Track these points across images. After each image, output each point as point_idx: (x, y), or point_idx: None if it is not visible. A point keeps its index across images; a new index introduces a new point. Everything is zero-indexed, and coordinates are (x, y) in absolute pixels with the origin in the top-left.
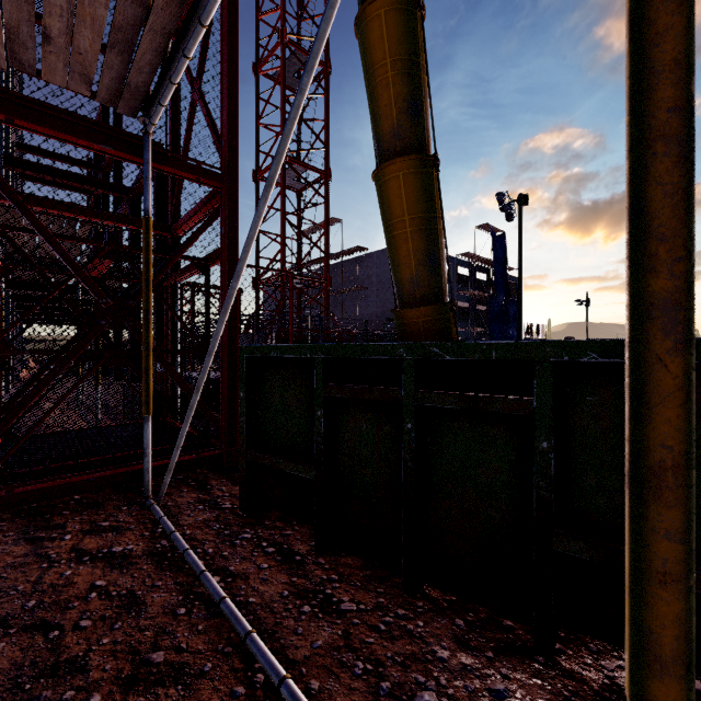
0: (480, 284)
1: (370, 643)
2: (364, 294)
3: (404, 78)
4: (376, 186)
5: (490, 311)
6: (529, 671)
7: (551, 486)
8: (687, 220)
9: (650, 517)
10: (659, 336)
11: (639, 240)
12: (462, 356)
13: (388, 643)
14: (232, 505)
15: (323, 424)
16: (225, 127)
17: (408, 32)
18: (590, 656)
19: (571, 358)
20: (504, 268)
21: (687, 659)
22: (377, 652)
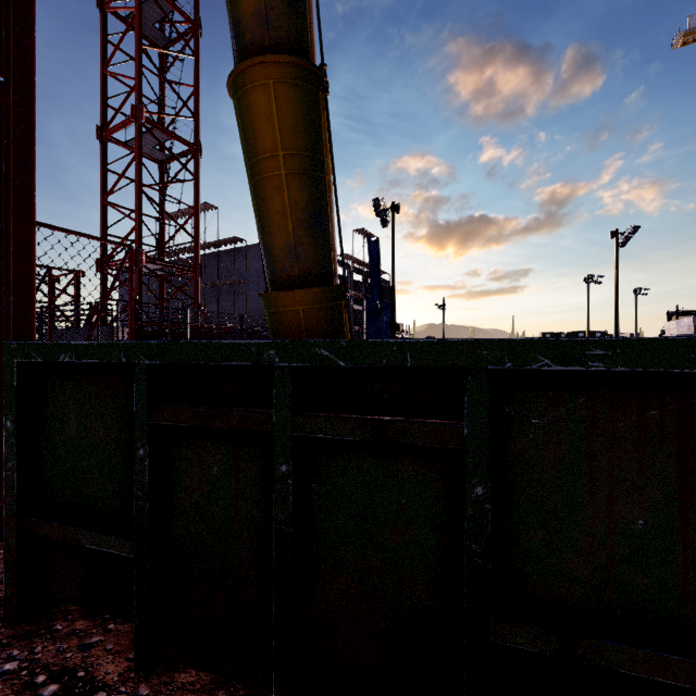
0: (357, 285)
1: None
2: (242, 288)
3: None
4: (234, 102)
5: (366, 311)
6: None
7: (488, 551)
8: None
9: None
10: None
11: None
12: (363, 362)
13: None
14: (0, 601)
15: (148, 469)
16: (8, 12)
17: None
18: None
19: (516, 365)
20: (378, 272)
21: None
22: None
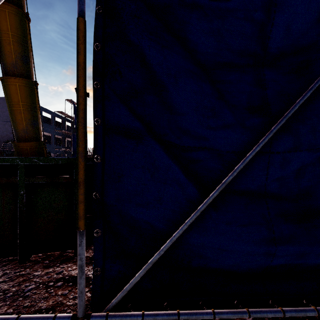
0: (68, 127)
1: (0, 287)
2: None
3: (19, 44)
4: (2, 84)
5: (73, 141)
6: (71, 262)
7: None
8: (85, 138)
9: (79, 192)
10: (80, 158)
11: (77, 140)
12: (48, 162)
13: (10, 283)
14: None
15: None
16: None
17: (21, 26)
18: (91, 250)
19: None
20: None
21: (85, 215)
22: (4, 288)
